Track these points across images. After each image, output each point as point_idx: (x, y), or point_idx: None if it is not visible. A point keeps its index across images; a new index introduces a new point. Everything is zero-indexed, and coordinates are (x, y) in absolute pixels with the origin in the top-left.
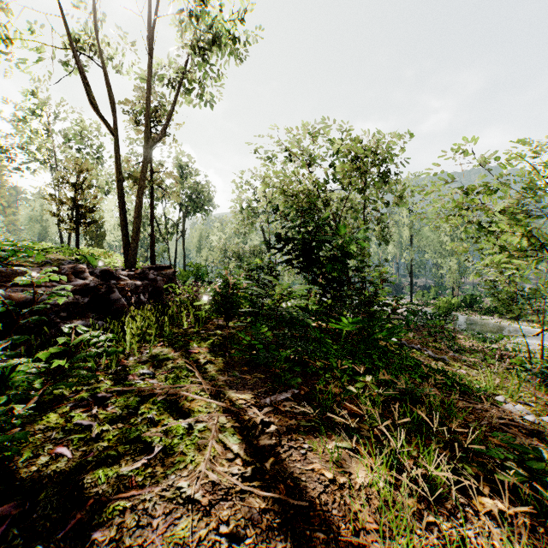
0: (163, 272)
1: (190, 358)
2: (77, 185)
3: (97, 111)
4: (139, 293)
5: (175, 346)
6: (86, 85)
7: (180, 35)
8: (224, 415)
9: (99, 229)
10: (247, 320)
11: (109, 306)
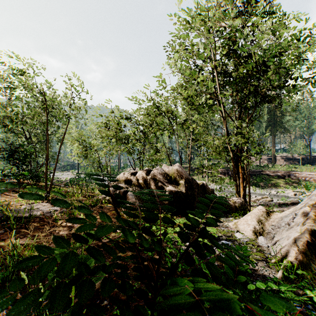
0: None
1: None
2: None
3: None
4: None
5: None
6: None
7: None
8: None
9: None
10: None
11: None
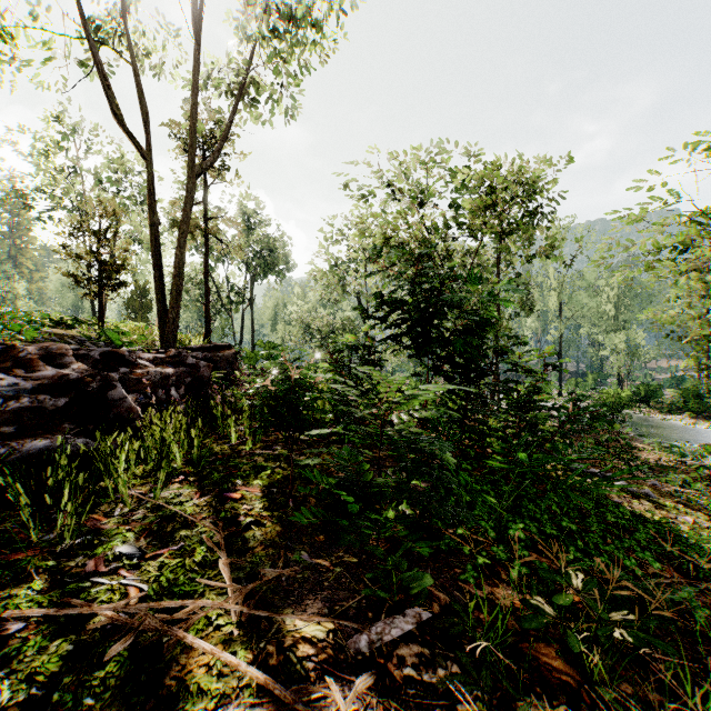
0: (219, 354)
1: (222, 513)
2: (99, 233)
3: (121, 126)
4: (170, 386)
5: (205, 483)
6: (105, 88)
7: (242, 25)
8: (258, 705)
9: (144, 297)
10: (332, 431)
11: (105, 411)
